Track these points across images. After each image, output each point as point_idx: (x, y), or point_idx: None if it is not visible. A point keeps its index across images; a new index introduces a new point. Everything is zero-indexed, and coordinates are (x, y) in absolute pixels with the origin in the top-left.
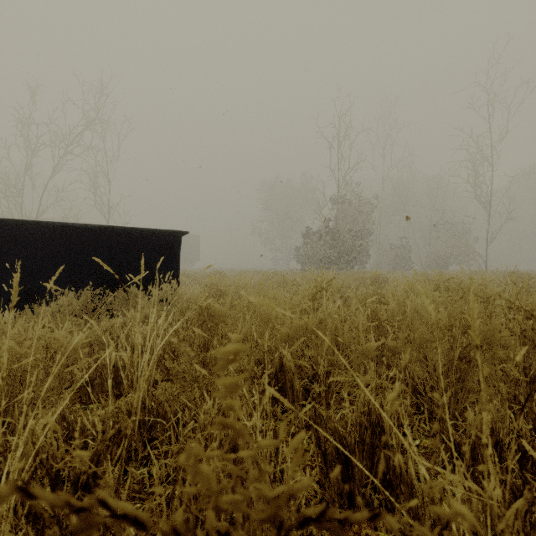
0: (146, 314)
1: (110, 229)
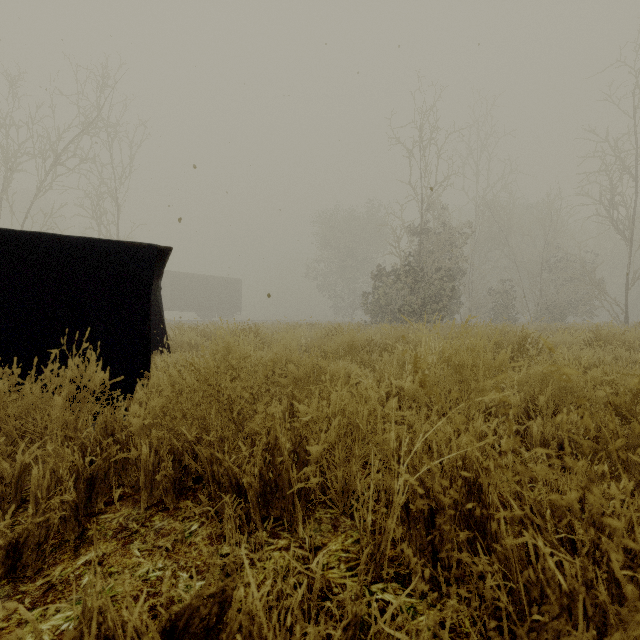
0: None
1: None
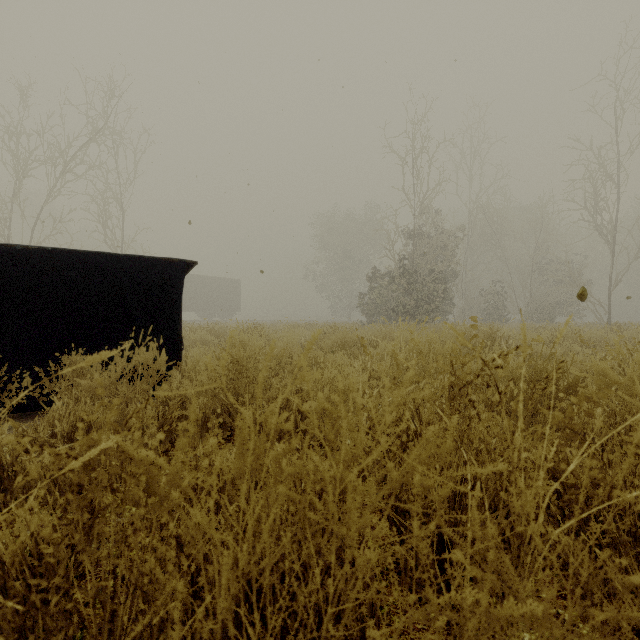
0: (86, 411)
1: (58, 253)
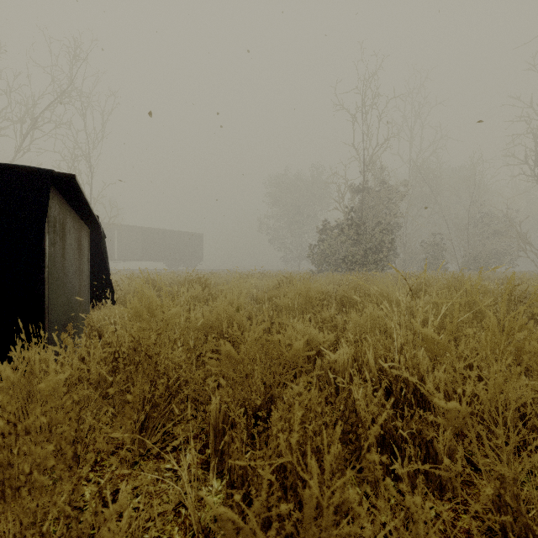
0: None
1: None
